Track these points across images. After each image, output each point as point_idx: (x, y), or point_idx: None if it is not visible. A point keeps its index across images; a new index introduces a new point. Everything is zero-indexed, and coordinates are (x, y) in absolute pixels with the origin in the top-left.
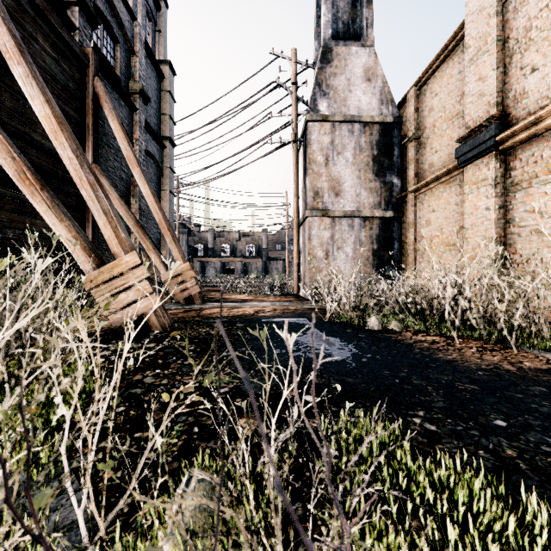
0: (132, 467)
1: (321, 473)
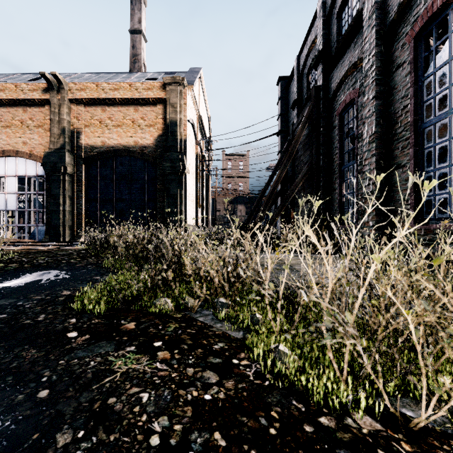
0: (190, 323)
1: (130, 289)
